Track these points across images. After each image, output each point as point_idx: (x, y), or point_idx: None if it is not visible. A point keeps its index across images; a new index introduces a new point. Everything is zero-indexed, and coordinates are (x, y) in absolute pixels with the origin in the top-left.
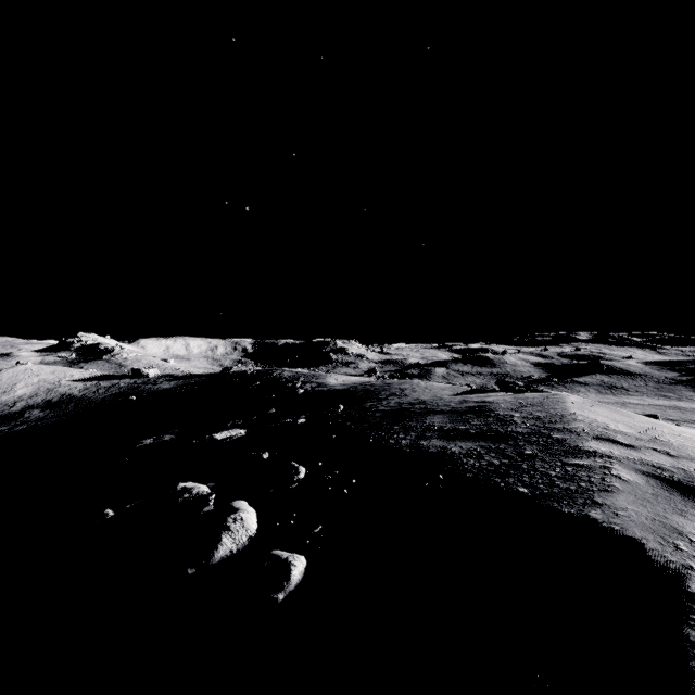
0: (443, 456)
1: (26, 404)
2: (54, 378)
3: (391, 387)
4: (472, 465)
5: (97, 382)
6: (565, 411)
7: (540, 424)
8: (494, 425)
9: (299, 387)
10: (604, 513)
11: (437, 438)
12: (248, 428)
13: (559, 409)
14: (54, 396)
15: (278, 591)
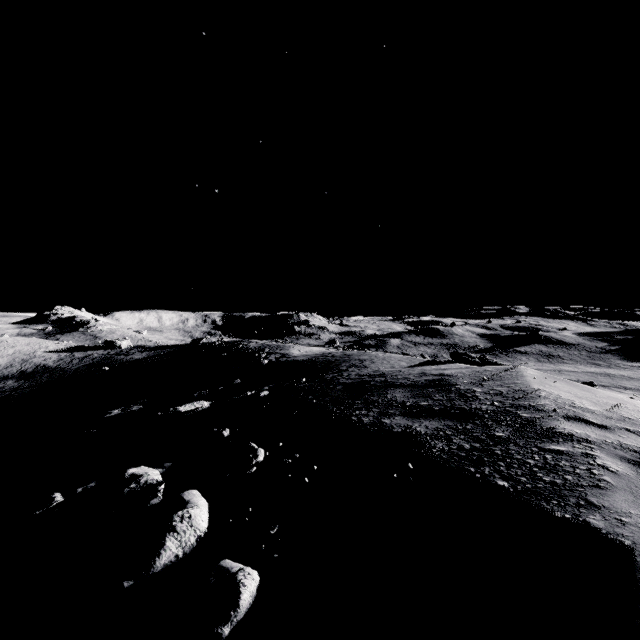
0: (409, 437)
1: (1, 375)
2: (29, 349)
3: (351, 358)
4: (441, 449)
5: (71, 353)
6: (526, 386)
7: (504, 400)
8: (457, 401)
9: (264, 357)
10: (605, 519)
11: (400, 415)
12: (213, 399)
13: (520, 384)
14: (29, 367)
15: (223, 622)
